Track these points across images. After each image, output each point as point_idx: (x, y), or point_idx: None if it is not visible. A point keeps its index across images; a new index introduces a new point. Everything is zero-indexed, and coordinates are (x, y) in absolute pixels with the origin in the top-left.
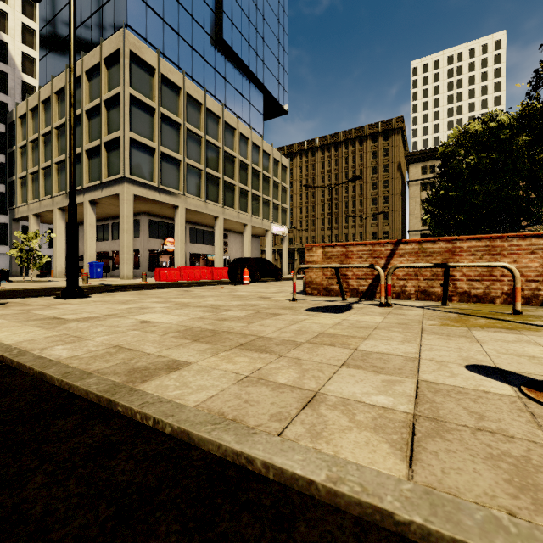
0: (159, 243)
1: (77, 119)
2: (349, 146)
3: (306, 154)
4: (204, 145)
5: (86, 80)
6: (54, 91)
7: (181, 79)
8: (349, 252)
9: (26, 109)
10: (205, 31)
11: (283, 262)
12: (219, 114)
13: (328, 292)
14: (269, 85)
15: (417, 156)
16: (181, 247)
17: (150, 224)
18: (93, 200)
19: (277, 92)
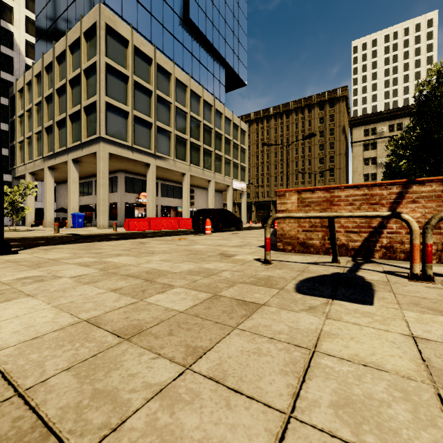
0: (135, 197)
1: (63, 88)
2: (299, 113)
3: (262, 122)
4: (172, 110)
5: (69, 53)
6: (44, 65)
7: (153, 51)
8: (335, 197)
9: (23, 83)
10: (174, 12)
11: (242, 213)
12: (186, 83)
13: (306, 248)
14: (230, 60)
15: (360, 120)
16: (152, 200)
17: (126, 180)
18: (75, 159)
19: (236, 67)
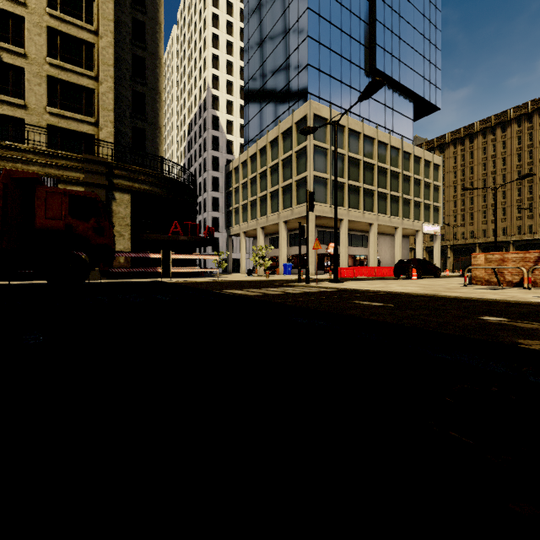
0: (324, 248)
1: (274, 166)
2: (523, 123)
3: (462, 142)
4: (362, 166)
5: (281, 139)
6: (258, 149)
7: (346, 119)
8: (505, 258)
9: (239, 163)
10: (360, 68)
11: (435, 261)
12: (374, 136)
13: (489, 283)
14: (419, 89)
15: None
16: (345, 251)
17: (318, 234)
18: (286, 221)
19: (427, 93)
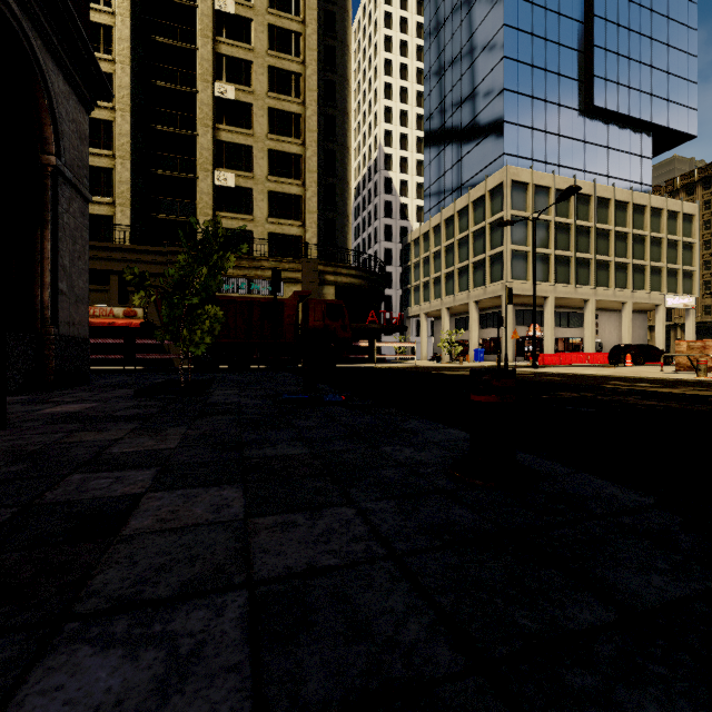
0: (524, 330)
1: (462, 238)
2: None
3: None
4: (573, 231)
5: (471, 208)
6: (443, 219)
7: (551, 179)
8: (706, 346)
9: (419, 234)
10: (572, 109)
11: None
12: (590, 192)
13: (691, 369)
14: (660, 118)
15: None
16: (550, 334)
17: (516, 313)
18: (477, 301)
19: (674, 120)
